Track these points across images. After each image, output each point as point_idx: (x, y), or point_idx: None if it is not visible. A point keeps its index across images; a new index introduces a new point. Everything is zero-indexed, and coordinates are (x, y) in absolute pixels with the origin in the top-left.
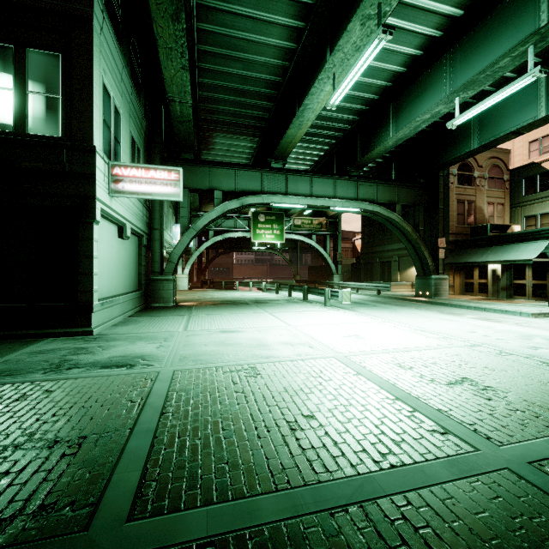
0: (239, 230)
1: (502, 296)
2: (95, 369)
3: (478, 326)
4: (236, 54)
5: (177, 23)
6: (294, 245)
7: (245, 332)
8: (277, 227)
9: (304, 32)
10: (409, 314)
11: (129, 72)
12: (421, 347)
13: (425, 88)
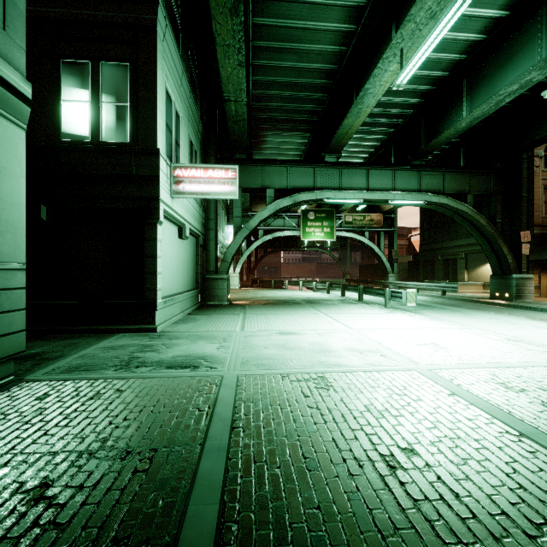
0: (289, 229)
1: None
2: (161, 368)
3: None
4: (290, 46)
5: (236, 17)
6: (344, 243)
7: (304, 334)
8: (327, 225)
9: (366, 10)
10: (490, 319)
11: (188, 77)
12: (526, 363)
13: (511, 55)
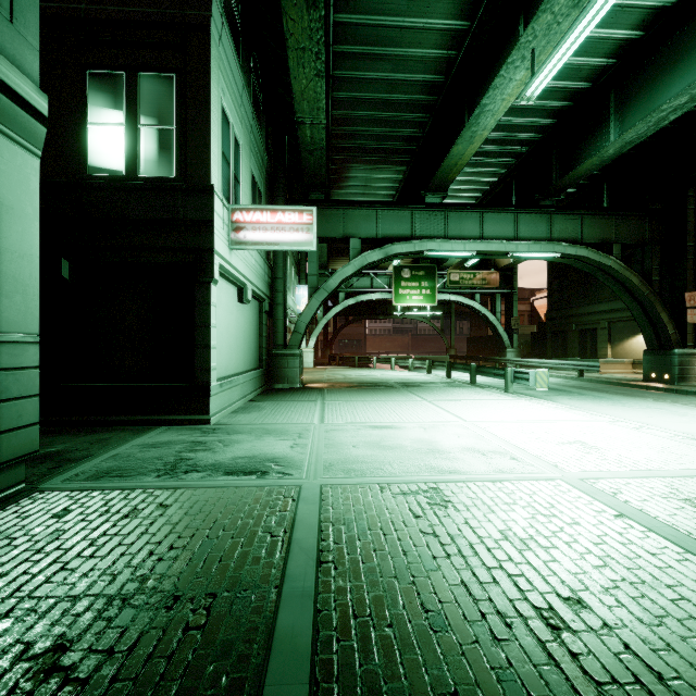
0: (377, 290)
1: None
2: (218, 475)
3: None
4: (383, 50)
5: (314, 10)
6: (447, 309)
7: (404, 429)
8: (427, 285)
9: (483, 0)
10: (648, 409)
11: (250, 94)
12: None
13: (678, 57)
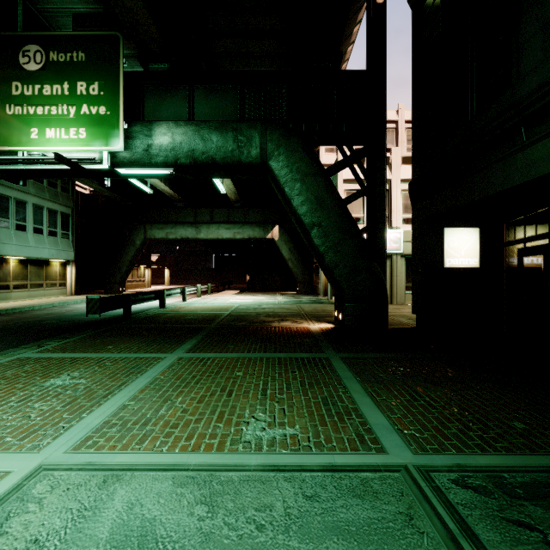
0: None
1: None
2: None
3: None
4: None
5: None
6: None
7: None
8: None
9: None
10: None
11: None
12: None
13: None
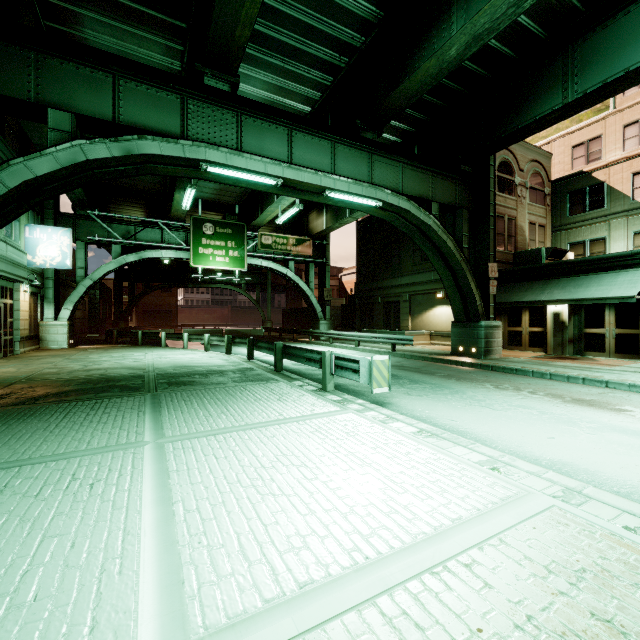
0: (169, 246)
1: (569, 352)
2: None
3: None
4: None
5: None
6: (263, 280)
7: None
8: (234, 246)
9: None
10: (517, 410)
11: None
12: None
13: None
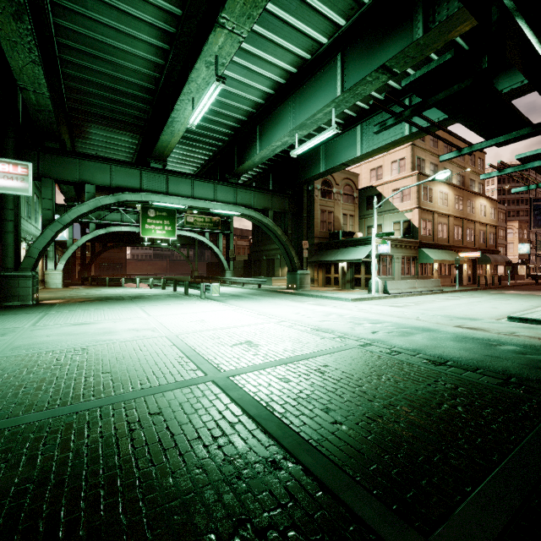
0: (126, 224)
1: (347, 287)
2: None
3: (306, 309)
4: (102, 55)
5: (21, 22)
6: (192, 242)
7: (100, 323)
8: (169, 223)
9: (170, 53)
10: (267, 303)
11: None
12: (243, 325)
13: (279, 120)
